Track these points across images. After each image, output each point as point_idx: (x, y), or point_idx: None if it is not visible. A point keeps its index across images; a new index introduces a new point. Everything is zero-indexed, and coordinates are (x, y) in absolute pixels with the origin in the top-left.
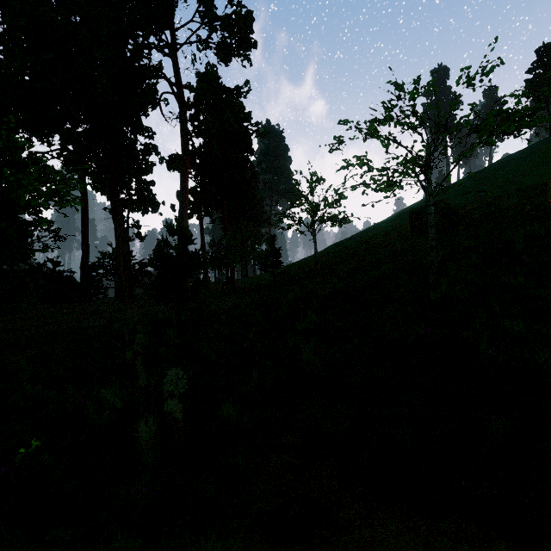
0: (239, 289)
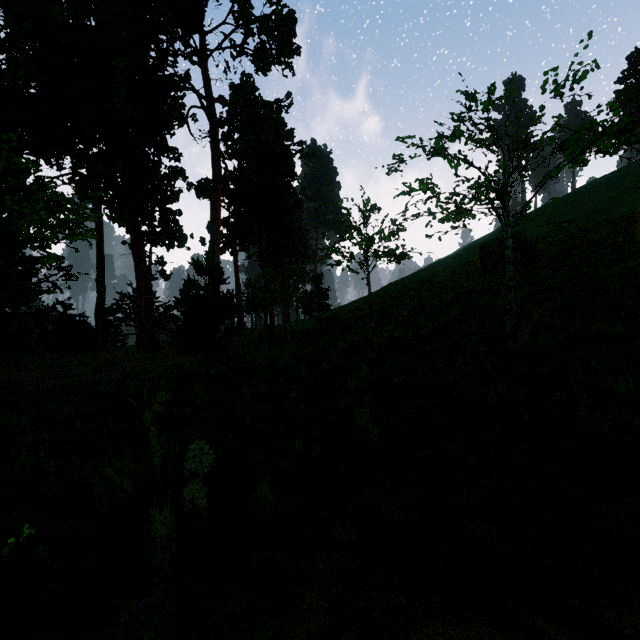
0: (280, 336)
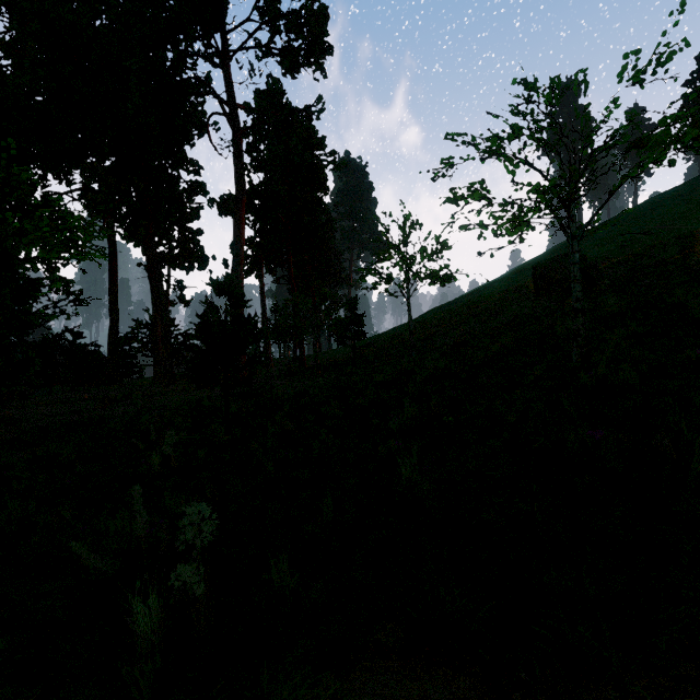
0: (310, 368)
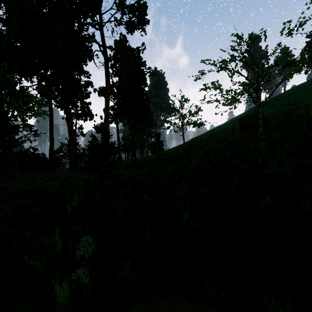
0: (139, 164)
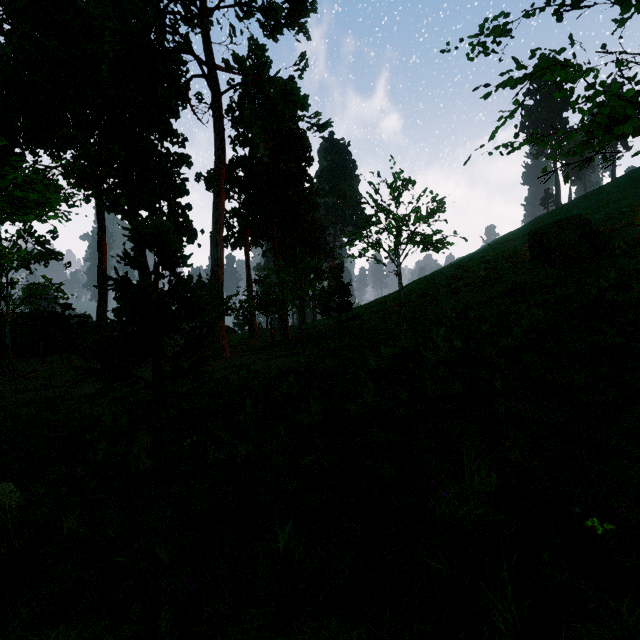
0: (293, 340)
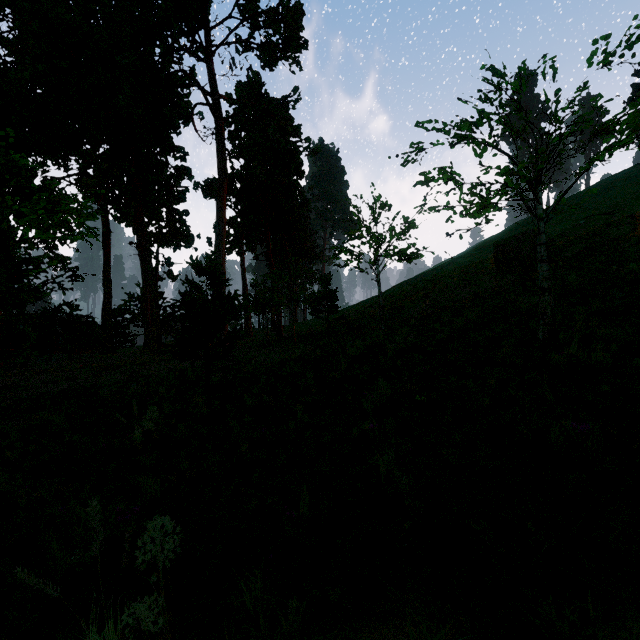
0: (287, 338)
